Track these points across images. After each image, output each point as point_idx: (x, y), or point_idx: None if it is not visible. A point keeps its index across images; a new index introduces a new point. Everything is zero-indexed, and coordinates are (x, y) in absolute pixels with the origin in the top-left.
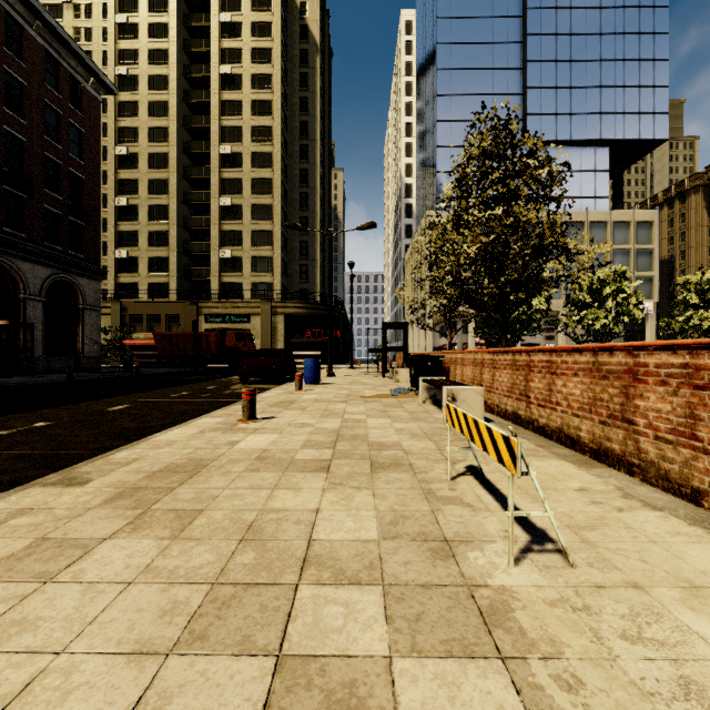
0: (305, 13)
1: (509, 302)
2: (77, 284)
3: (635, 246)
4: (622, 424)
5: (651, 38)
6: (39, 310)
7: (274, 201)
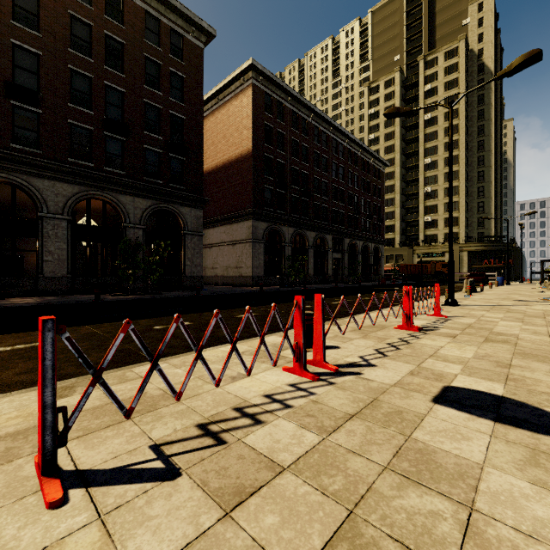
0: (481, 55)
1: None
2: (379, 248)
3: None
4: None
5: None
6: (372, 259)
7: (459, 183)
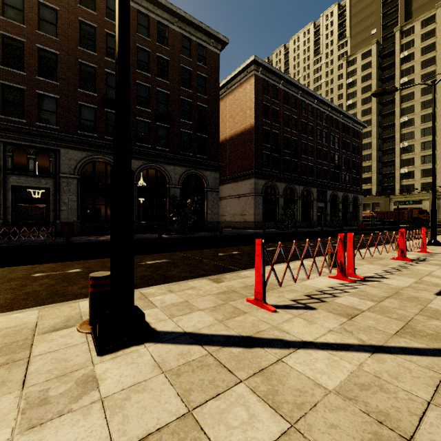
0: None
1: None
2: (357, 197)
3: None
4: None
5: None
6: (351, 207)
7: (437, 137)
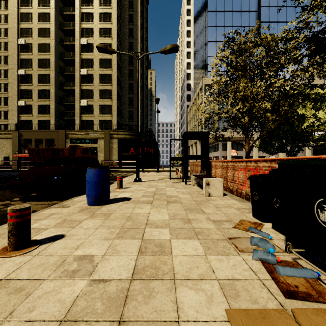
0: None
1: None
2: None
3: None
4: None
5: None
6: None
7: (112, 72)
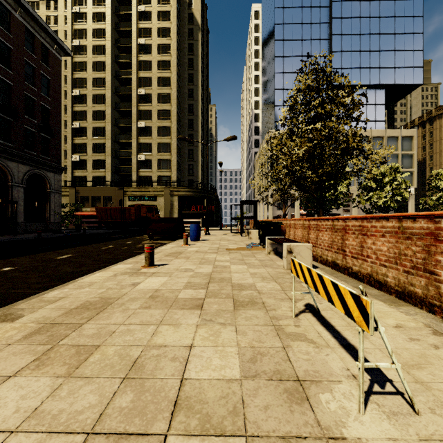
0: (191, 6)
1: (325, 186)
2: (46, 176)
3: (401, 152)
4: (424, 274)
5: (412, 19)
6: (21, 192)
7: (172, 124)
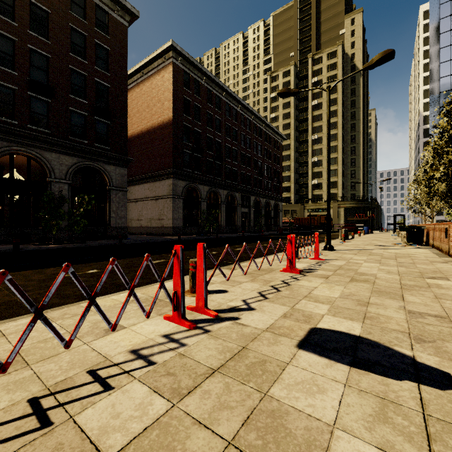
0: (353, 58)
1: (435, 210)
2: (278, 204)
3: None
4: None
5: None
6: (273, 213)
7: (338, 155)
